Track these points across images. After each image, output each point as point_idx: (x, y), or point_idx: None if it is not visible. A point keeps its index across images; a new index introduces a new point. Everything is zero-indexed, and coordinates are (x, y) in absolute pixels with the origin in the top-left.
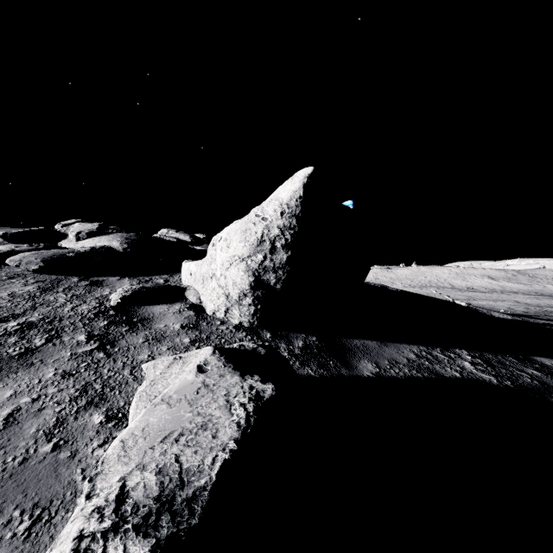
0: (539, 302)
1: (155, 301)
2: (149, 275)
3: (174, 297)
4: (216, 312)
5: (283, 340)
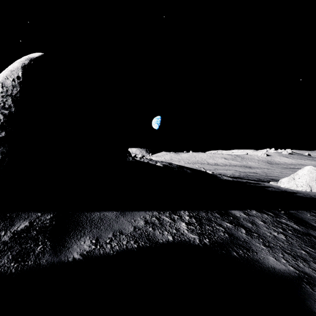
0: (245, 170)
1: None
2: None
3: None
4: None
5: (2, 224)
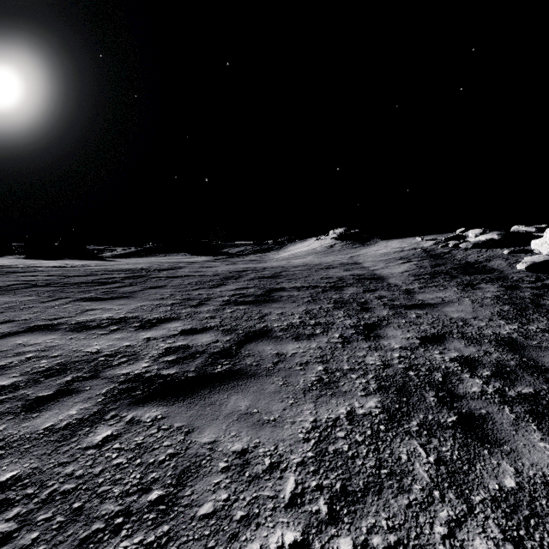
0: None
1: (520, 253)
2: (513, 247)
3: (528, 252)
4: (546, 254)
5: None
